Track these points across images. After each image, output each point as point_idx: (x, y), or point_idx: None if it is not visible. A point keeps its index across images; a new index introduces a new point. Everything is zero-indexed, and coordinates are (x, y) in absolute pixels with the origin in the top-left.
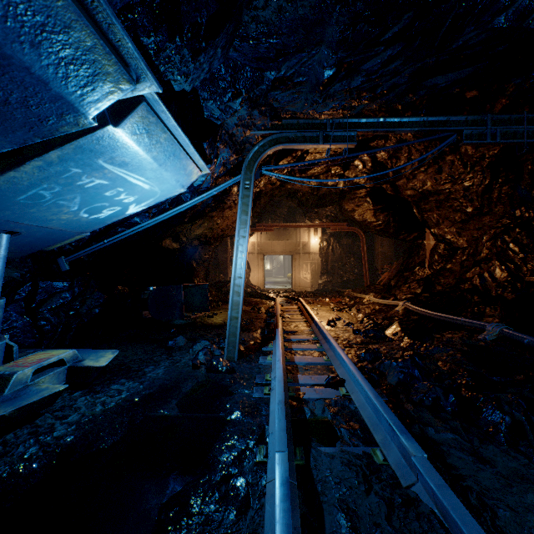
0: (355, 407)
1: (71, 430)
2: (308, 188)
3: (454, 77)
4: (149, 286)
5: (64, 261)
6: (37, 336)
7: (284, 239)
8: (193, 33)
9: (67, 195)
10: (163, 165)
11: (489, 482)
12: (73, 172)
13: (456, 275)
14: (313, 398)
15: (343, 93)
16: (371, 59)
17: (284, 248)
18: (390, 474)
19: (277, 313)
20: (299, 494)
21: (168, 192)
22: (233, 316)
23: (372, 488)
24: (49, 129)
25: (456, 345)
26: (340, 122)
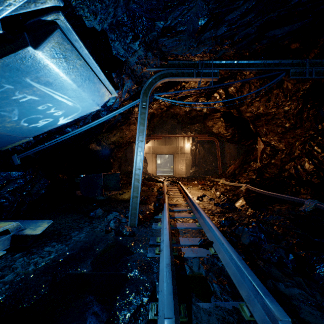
0: (221, 264)
1: (4, 290)
2: (184, 112)
3: (288, 29)
4: (82, 174)
5: (16, 158)
6: None
7: (168, 144)
8: None
9: (6, 107)
10: (81, 87)
11: None
12: (6, 88)
13: (278, 167)
14: (191, 257)
15: (211, 40)
16: (233, 12)
17: (169, 150)
18: None
19: (164, 192)
20: None
21: (87, 108)
22: (134, 196)
23: None
24: None
25: (285, 214)
26: (208, 63)
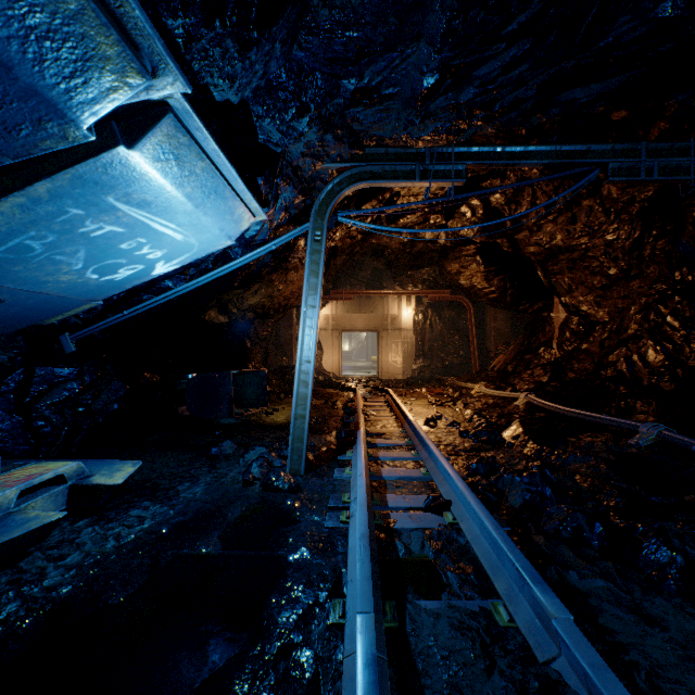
0: (465, 541)
1: (69, 577)
2: (398, 244)
3: (599, 89)
4: (188, 373)
5: (69, 340)
6: (31, 442)
7: (367, 310)
8: (239, 17)
9: (65, 247)
10: (201, 207)
11: (661, 654)
12: (72, 214)
13: (595, 359)
14: (408, 528)
15: (448, 111)
16: (488, 62)
17: (368, 322)
18: (520, 642)
19: (358, 409)
20: (391, 674)
21: (209, 245)
22: (298, 414)
23: (495, 665)
24: (23, 144)
25: (599, 452)
26: (444, 151)
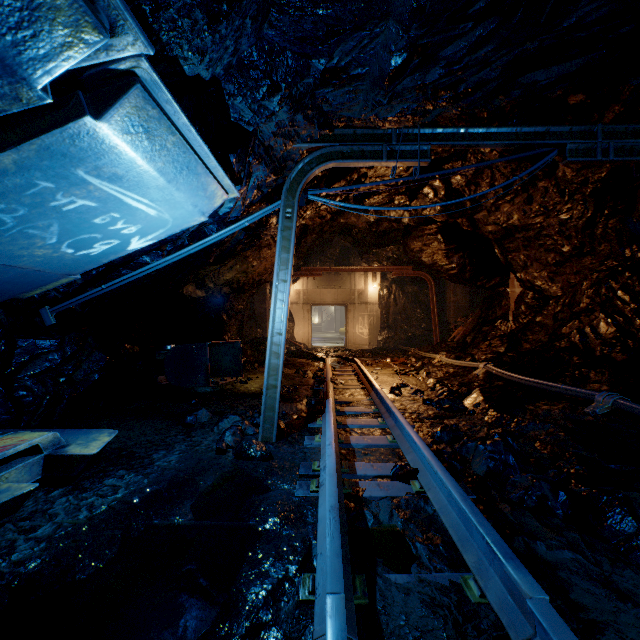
0: (433, 510)
1: (38, 551)
2: (365, 224)
3: (559, 71)
4: (168, 344)
5: (49, 313)
6: (12, 411)
7: (335, 285)
8: None
9: (38, 221)
10: (174, 182)
11: (636, 633)
12: (42, 187)
13: (548, 330)
14: (376, 496)
15: (414, 92)
16: (454, 42)
17: (336, 297)
18: (493, 621)
19: (327, 378)
20: None
21: (183, 221)
22: (270, 384)
23: None
24: None
25: (557, 419)
26: (409, 132)
